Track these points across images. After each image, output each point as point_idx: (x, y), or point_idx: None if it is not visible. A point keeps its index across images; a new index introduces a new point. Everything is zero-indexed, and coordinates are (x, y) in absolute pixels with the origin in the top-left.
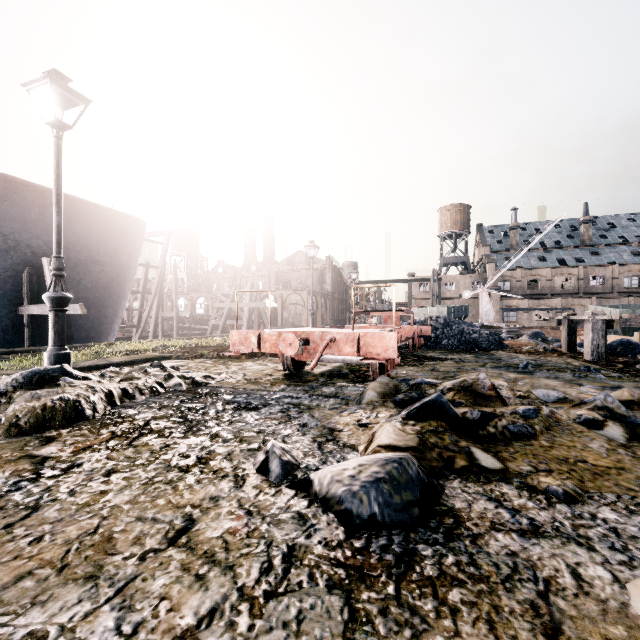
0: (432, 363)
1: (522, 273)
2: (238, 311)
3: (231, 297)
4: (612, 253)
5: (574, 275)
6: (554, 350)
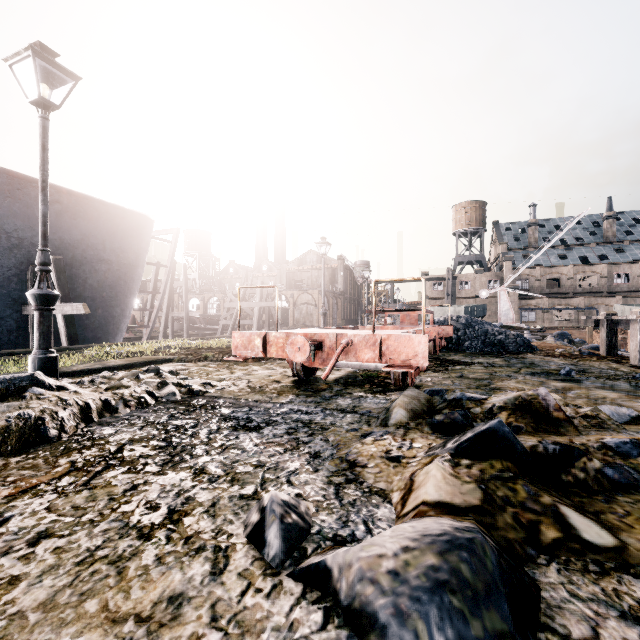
0: (458, 368)
1: (541, 271)
2: (248, 311)
3: (241, 297)
4: (638, 250)
5: (597, 273)
6: (591, 353)
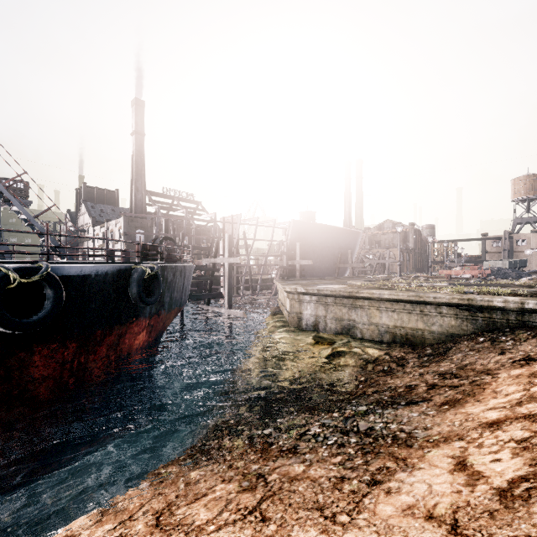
0: None
1: None
2: (373, 264)
3: (378, 258)
4: None
5: None
6: None
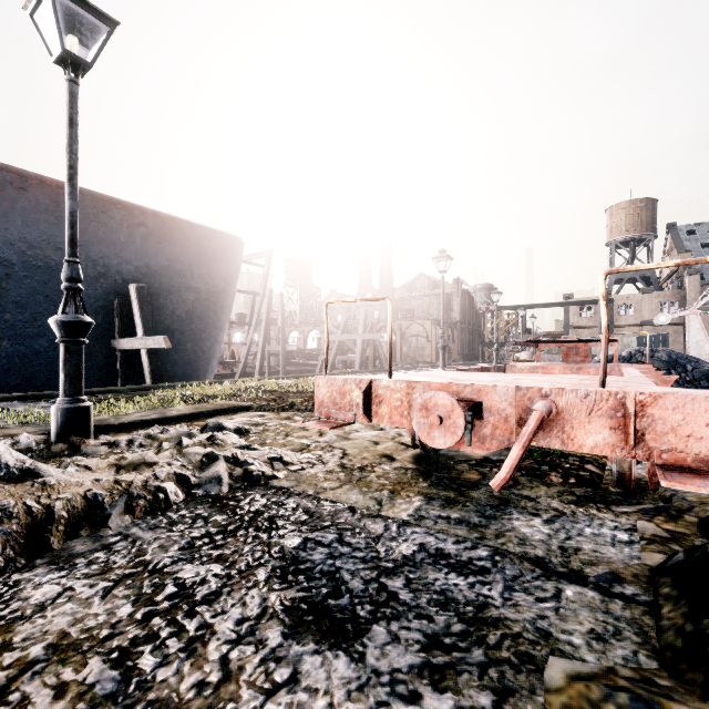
0: None
1: None
2: (350, 344)
3: (342, 328)
4: None
5: None
6: None
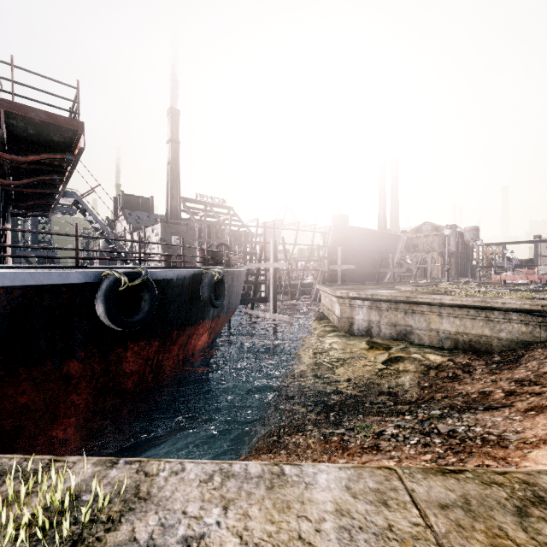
0: None
1: None
2: (412, 268)
3: (419, 262)
4: None
5: None
6: None
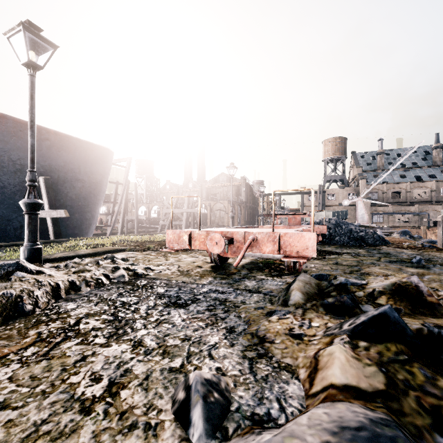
0: (333, 257)
1: (387, 187)
2: (179, 215)
3: (174, 205)
4: None
5: (428, 188)
6: (431, 246)
